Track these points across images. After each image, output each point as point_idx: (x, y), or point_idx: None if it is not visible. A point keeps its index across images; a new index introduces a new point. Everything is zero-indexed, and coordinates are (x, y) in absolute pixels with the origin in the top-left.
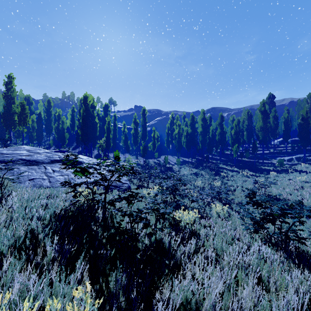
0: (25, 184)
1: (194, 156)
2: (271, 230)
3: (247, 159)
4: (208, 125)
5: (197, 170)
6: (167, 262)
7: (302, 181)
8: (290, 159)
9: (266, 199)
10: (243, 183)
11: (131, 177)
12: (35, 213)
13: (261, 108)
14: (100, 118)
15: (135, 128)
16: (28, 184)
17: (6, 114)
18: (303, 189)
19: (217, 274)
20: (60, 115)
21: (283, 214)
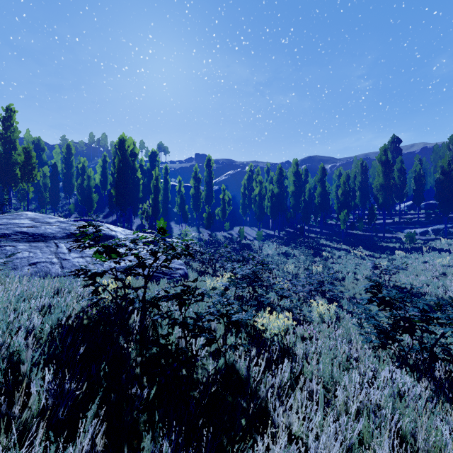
0: (23, 272)
1: (283, 228)
2: (404, 342)
3: (361, 232)
4: (303, 181)
5: (287, 248)
6: (245, 404)
7: (443, 265)
8: (424, 232)
9: (398, 296)
10: (356, 268)
11: (189, 258)
12: (25, 322)
13: (381, 156)
14: (145, 171)
15: (196, 186)
16: (28, 272)
17: (2, 165)
18: (447, 277)
19: (331, 432)
20: (85, 167)
21: (425, 318)
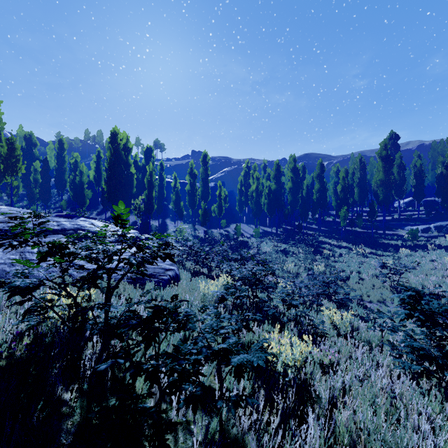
0: None
1: (280, 225)
2: None
3: (360, 229)
4: (301, 178)
5: (285, 245)
6: None
7: None
8: (426, 229)
9: (443, 308)
10: (360, 267)
11: (182, 257)
12: None
13: (381, 151)
14: (139, 167)
15: (192, 182)
16: None
17: None
18: None
19: None
20: (78, 162)
21: None
